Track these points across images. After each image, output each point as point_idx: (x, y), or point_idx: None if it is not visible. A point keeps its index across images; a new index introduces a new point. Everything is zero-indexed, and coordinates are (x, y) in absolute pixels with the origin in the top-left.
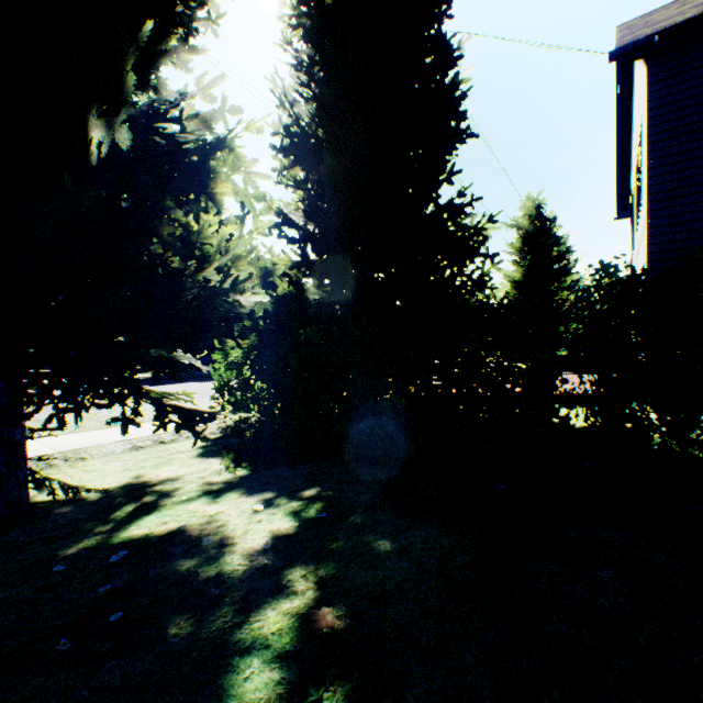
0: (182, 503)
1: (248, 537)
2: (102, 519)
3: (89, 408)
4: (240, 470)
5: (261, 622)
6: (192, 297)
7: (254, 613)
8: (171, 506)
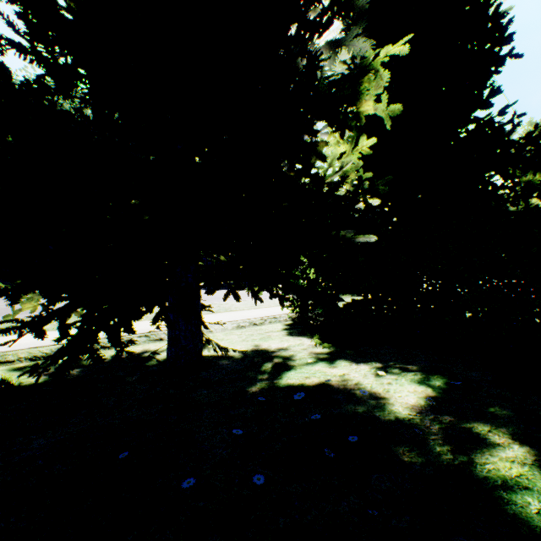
0: (307, 365)
1: (393, 394)
2: (255, 370)
3: (299, 276)
4: (330, 346)
5: (491, 465)
6: (334, 199)
7: (473, 456)
8: (300, 367)
